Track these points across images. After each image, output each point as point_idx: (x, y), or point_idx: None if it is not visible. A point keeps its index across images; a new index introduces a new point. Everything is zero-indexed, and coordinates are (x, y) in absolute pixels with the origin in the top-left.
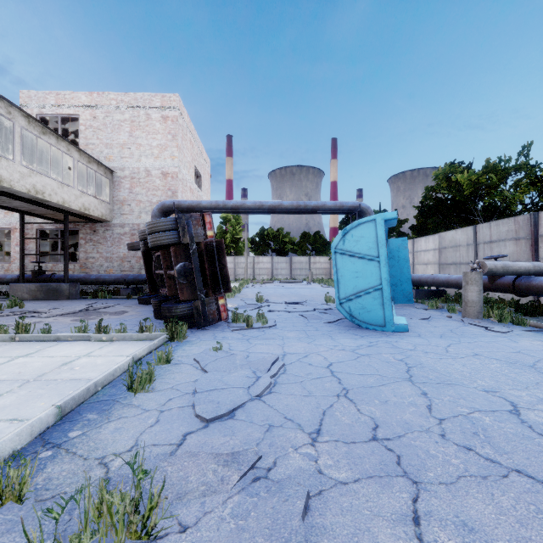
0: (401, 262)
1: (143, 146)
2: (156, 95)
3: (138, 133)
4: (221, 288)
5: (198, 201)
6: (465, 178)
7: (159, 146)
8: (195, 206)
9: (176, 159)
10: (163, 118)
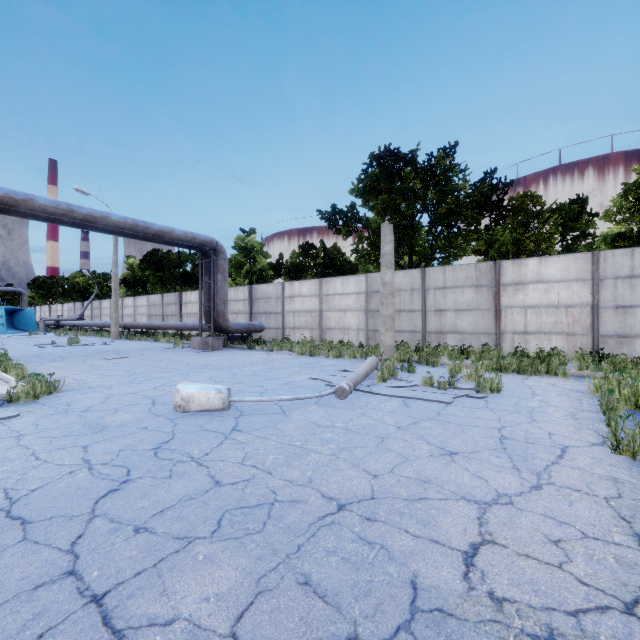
0: (32, 317)
1: None
2: None
3: None
4: None
5: None
6: (81, 281)
7: None
8: None
9: None
10: None
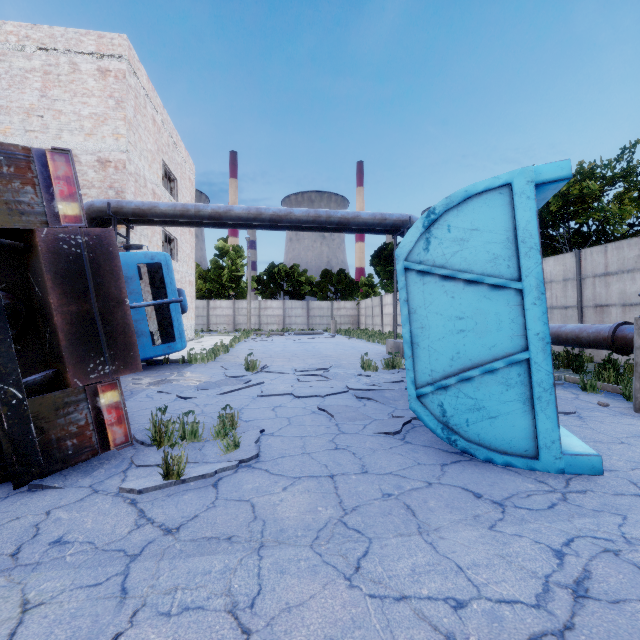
0: None
1: (66, 114)
2: (88, 33)
3: (57, 93)
4: (105, 360)
5: (153, 203)
6: None
7: (94, 116)
8: (147, 211)
9: (122, 138)
10: (100, 71)
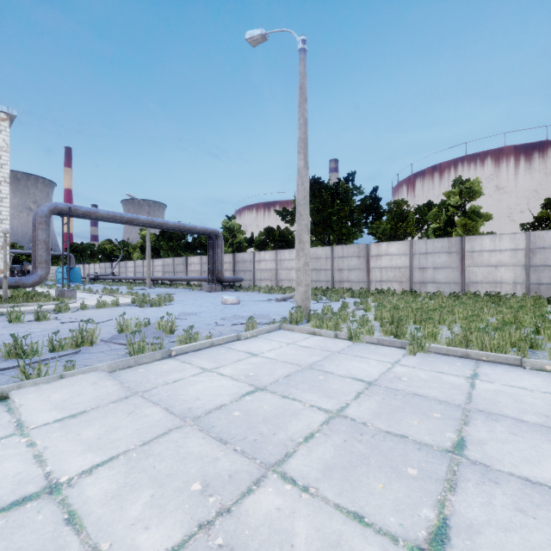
0: (79, 273)
1: None
2: None
3: None
4: None
5: None
6: (108, 247)
7: None
8: None
9: None
10: None
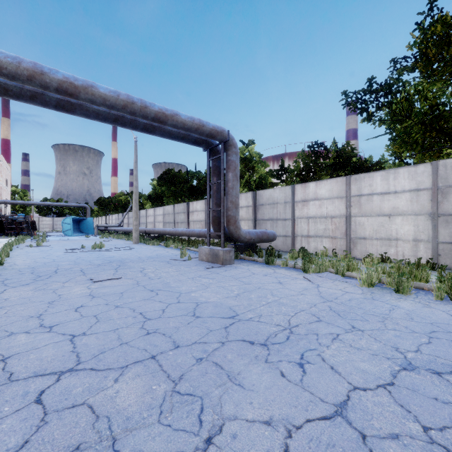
0: (91, 224)
1: None
2: None
3: None
4: (35, 229)
5: (16, 201)
6: (123, 198)
7: None
8: (15, 203)
9: (1, 181)
10: None
